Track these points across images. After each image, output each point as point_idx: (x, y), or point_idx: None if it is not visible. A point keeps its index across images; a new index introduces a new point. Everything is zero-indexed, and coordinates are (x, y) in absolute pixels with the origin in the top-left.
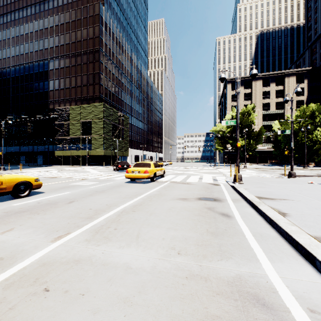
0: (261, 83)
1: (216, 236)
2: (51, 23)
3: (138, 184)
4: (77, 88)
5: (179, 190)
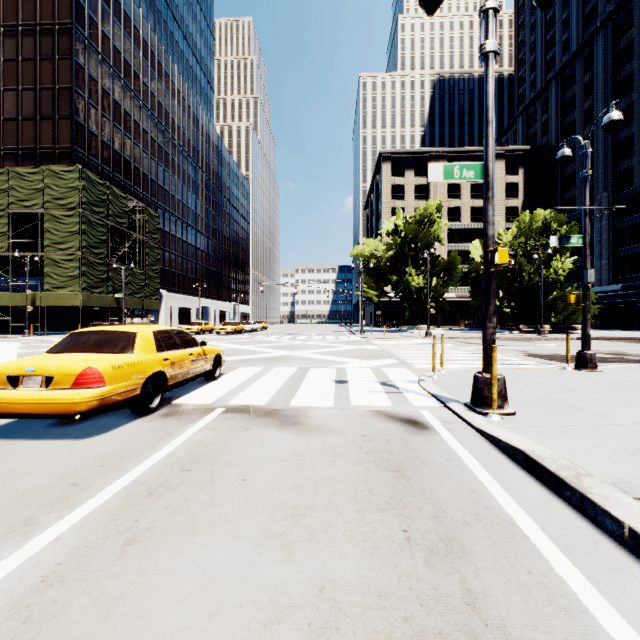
0: None
1: None
2: None
3: (32, 447)
4: (4, 123)
5: (228, 528)
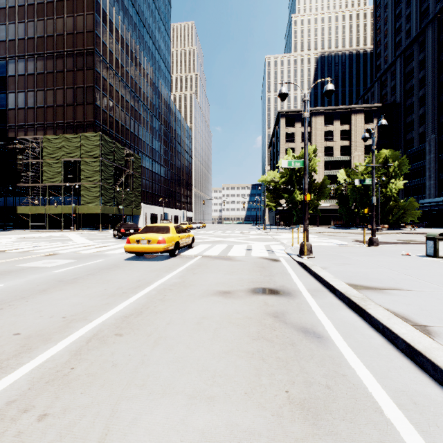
0: (323, 119)
1: (316, 420)
2: (11, 0)
3: (147, 262)
4: (57, 108)
5: (216, 273)
